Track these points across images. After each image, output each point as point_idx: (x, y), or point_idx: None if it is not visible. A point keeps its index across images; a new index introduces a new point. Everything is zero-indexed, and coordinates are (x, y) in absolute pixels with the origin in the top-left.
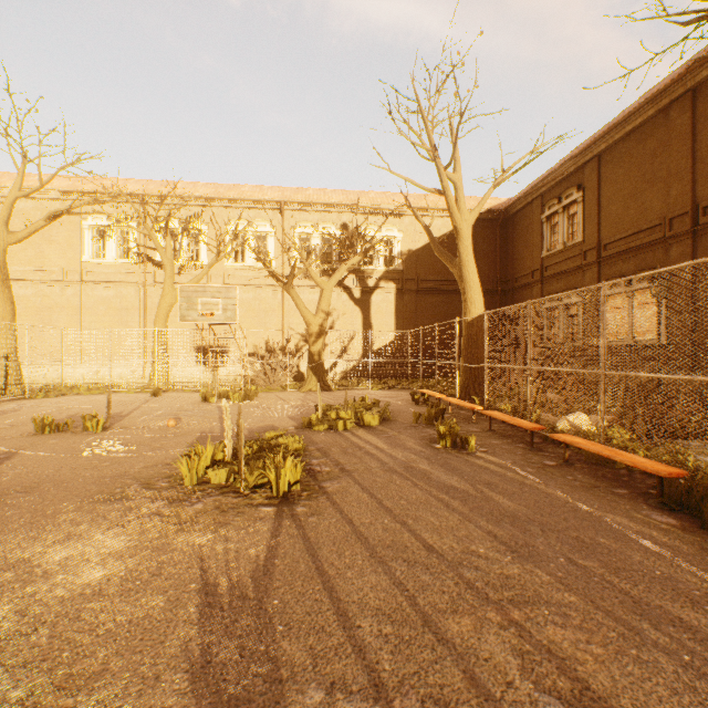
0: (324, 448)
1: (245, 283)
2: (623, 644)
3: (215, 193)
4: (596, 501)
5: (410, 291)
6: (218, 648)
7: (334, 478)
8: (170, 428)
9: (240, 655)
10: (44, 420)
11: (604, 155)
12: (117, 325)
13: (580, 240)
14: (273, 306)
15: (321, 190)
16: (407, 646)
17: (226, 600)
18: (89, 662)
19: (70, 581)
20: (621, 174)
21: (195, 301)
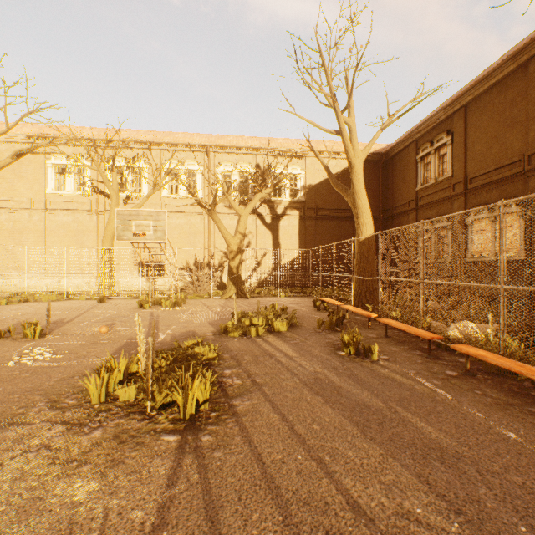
0: (237, 356)
1: (178, 211)
2: None
3: (154, 138)
4: (520, 425)
5: (311, 217)
6: None
7: (245, 393)
8: (102, 334)
9: None
10: None
11: (470, 105)
12: (75, 245)
13: (449, 175)
14: (201, 230)
15: (239, 137)
16: None
17: None
18: None
19: None
20: (484, 120)
21: (129, 223)
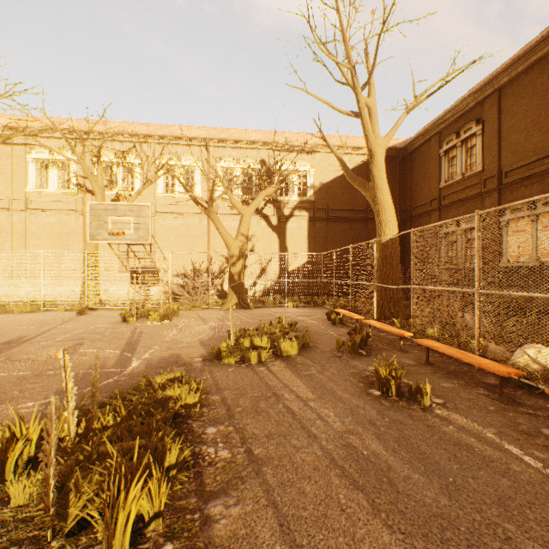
0: (229, 398)
1: (174, 211)
2: None
3: (147, 130)
4: None
5: (321, 219)
6: None
7: (233, 484)
8: (58, 360)
9: None
10: None
11: (505, 88)
12: (59, 249)
13: (479, 170)
14: (200, 232)
15: (242, 130)
16: None
17: None
18: None
19: None
20: (523, 104)
21: (105, 219)
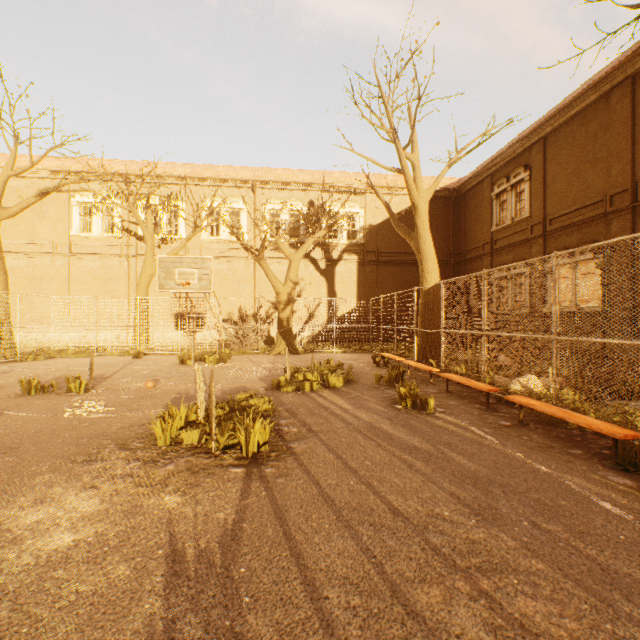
0: (292, 409)
1: (219, 255)
2: (597, 617)
3: (192, 172)
4: (553, 462)
5: (371, 262)
6: (182, 623)
7: (301, 438)
8: (149, 389)
9: (204, 631)
10: (30, 382)
11: (549, 137)
12: (103, 294)
13: (527, 216)
14: (246, 277)
15: (289, 170)
16: (376, 620)
17: (192, 568)
18: (47, 639)
19: (38, 547)
20: (565, 154)
21: (172, 271)
